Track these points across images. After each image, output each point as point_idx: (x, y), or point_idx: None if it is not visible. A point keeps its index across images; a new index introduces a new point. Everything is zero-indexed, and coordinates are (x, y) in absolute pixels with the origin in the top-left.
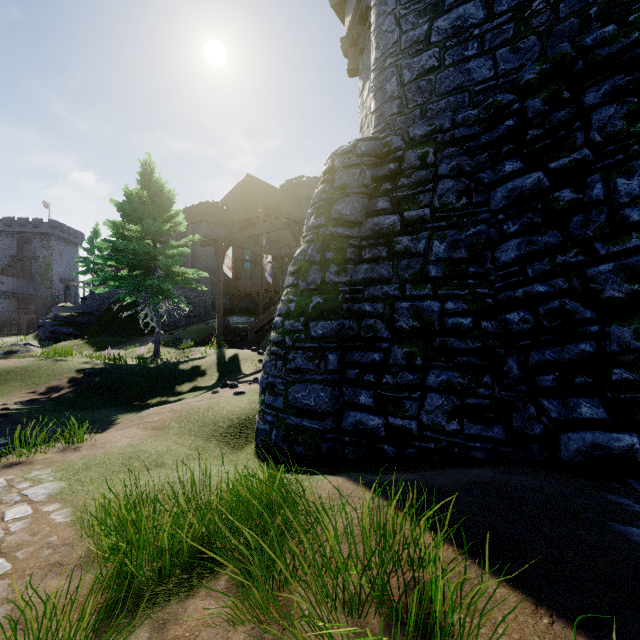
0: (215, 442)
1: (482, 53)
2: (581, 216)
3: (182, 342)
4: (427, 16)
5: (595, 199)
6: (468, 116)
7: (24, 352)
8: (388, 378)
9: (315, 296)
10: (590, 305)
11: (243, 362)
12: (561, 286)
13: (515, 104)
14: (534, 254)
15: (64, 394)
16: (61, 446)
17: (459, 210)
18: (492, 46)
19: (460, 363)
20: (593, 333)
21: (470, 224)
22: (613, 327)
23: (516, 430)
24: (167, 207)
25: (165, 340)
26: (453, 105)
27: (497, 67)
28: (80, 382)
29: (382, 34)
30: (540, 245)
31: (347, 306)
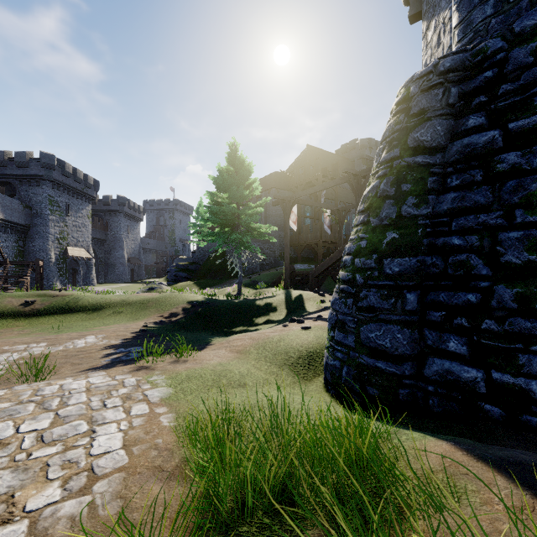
0: (287, 370)
1: None
2: None
3: (258, 284)
4: None
5: None
6: None
7: (158, 289)
8: (490, 324)
9: (389, 232)
10: None
11: (307, 301)
12: None
13: None
14: None
15: (179, 319)
16: (173, 358)
17: None
18: None
19: None
20: None
21: None
22: None
23: None
24: (247, 177)
25: (245, 282)
26: None
27: None
28: (189, 311)
29: None
30: None
31: (428, 241)
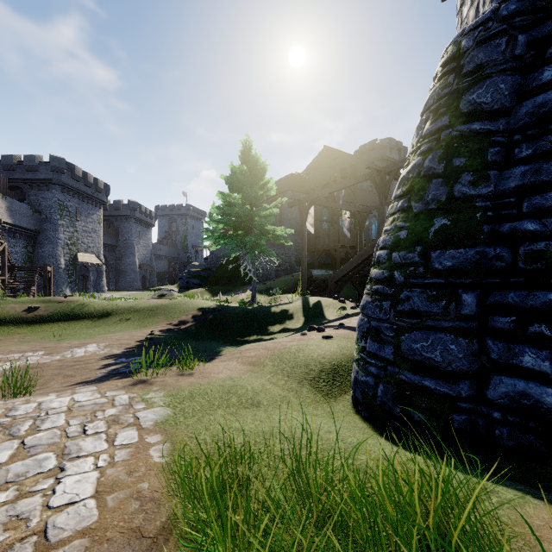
0: (308, 386)
1: None
2: None
3: (272, 290)
4: None
5: None
6: None
7: (169, 295)
8: None
9: (438, 217)
10: None
11: (326, 308)
12: None
13: None
14: None
15: (189, 326)
16: (177, 370)
17: None
18: None
19: None
20: None
21: None
22: None
23: None
24: (261, 176)
25: (259, 289)
26: None
27: None
28: (199, 318)
29: None
30: None
31: (489, 228)
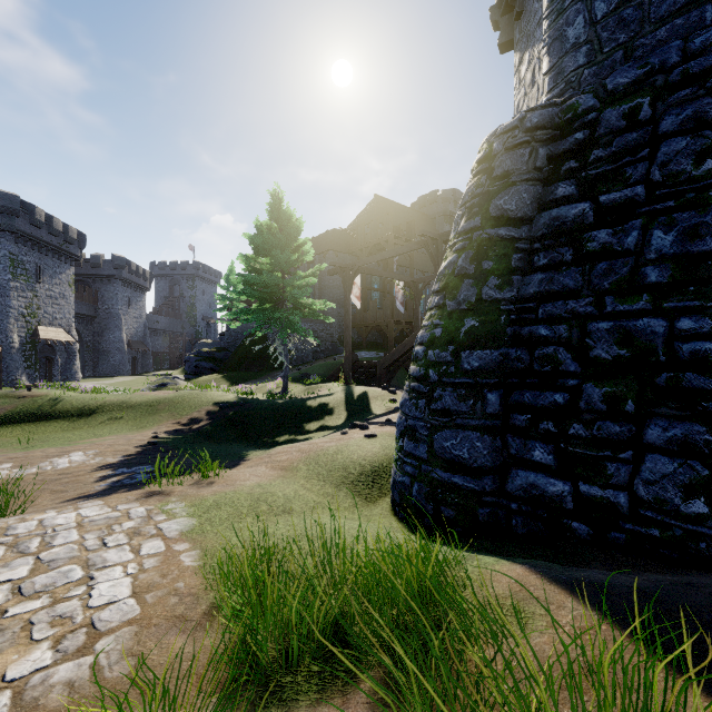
0: (345, 491)
1: None
2: None
3: (309, 378)
4: None
5: None
6: None
7: (173, 385)
8: (578, 428)
9: (468, 318)
10: None
11: (373, 401)
12: None
13: None
14: None
15: (203, 426)
16: (196, 479)
17: (699, 180)
18: None
19: (707, 411)
20: None
21: None
22: None
23: None
24: (295, 236)
25: (293, 375)
26: (682, 30)
27: None
28: (216, 415)
29: None
30: None
31: (512, 330)
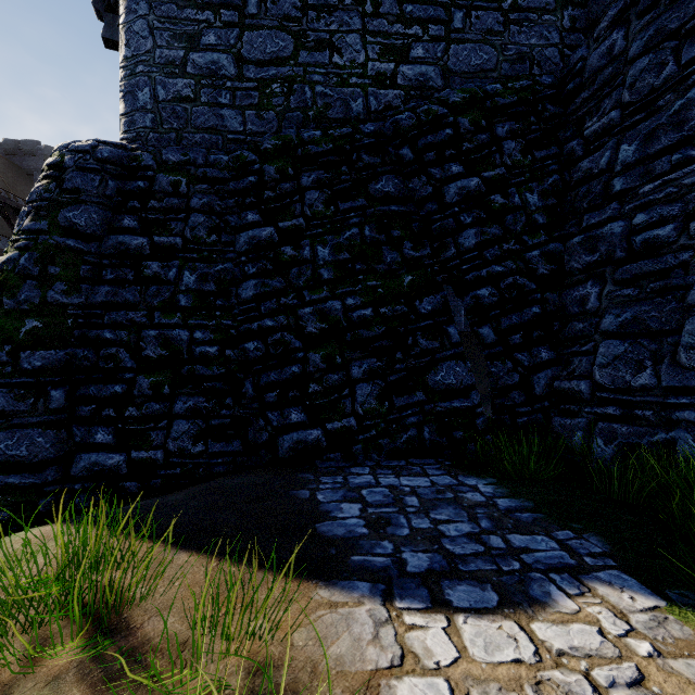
0: None
1: (234, 106)
2: (297, 269)
3: None
4: (183, 43)
5: (305, 258)
6: (220, 160)
7: None
8: (132, 410)
9: (30, 319)
10: (300, 337)
11: None
12: (283, 322)
13: (256, 165)
14: (267, 294)
15: None
16: None
17: (210, 245)
18: (242, 104)
19: (207, 389)
20: (300, 358)
21: (219, 260)
22: (311, 354)
23: (251, 441)
24: None
25: None
26: (208, 143)
27: (246, 125)
28: None
29: (133, 34)
30: (271, 288)
31: (81, 332)
